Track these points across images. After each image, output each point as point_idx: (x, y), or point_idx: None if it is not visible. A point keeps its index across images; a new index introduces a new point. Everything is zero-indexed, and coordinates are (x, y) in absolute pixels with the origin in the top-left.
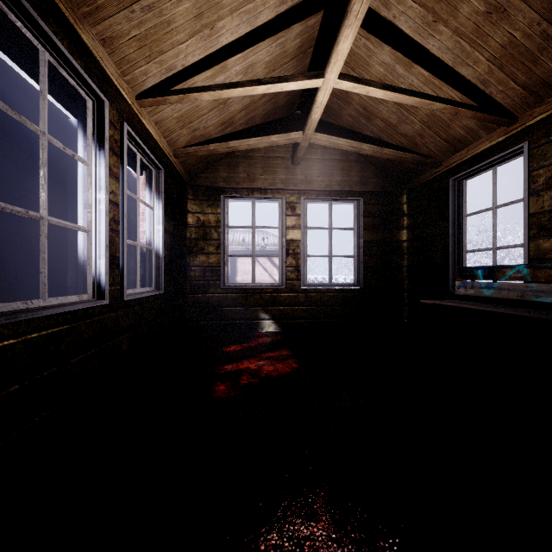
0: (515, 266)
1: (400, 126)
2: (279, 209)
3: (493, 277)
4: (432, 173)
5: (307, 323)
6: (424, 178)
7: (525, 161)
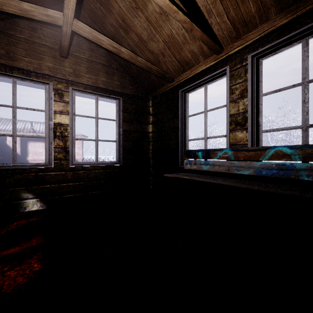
0: (223, 149)
1: (149, 43)
2: (45, 93)
3: (209, 157)
4: (168, 86)
5: (75, 196)
6: (163, 89)
7: (228, 79)
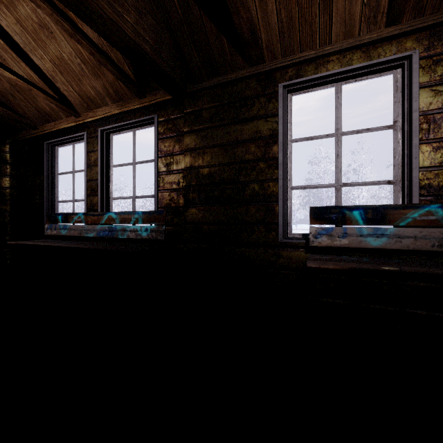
0: (78, 214)
1: None
2: None
3: (67, 221)
4: (32, 133)
5: None
6: (26, 135)
7: (85, 145)
